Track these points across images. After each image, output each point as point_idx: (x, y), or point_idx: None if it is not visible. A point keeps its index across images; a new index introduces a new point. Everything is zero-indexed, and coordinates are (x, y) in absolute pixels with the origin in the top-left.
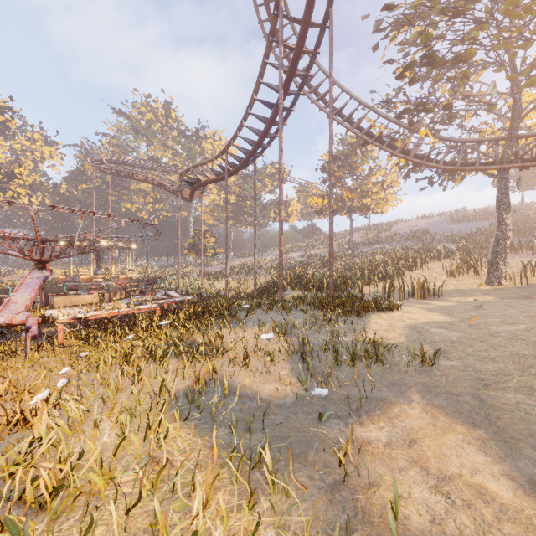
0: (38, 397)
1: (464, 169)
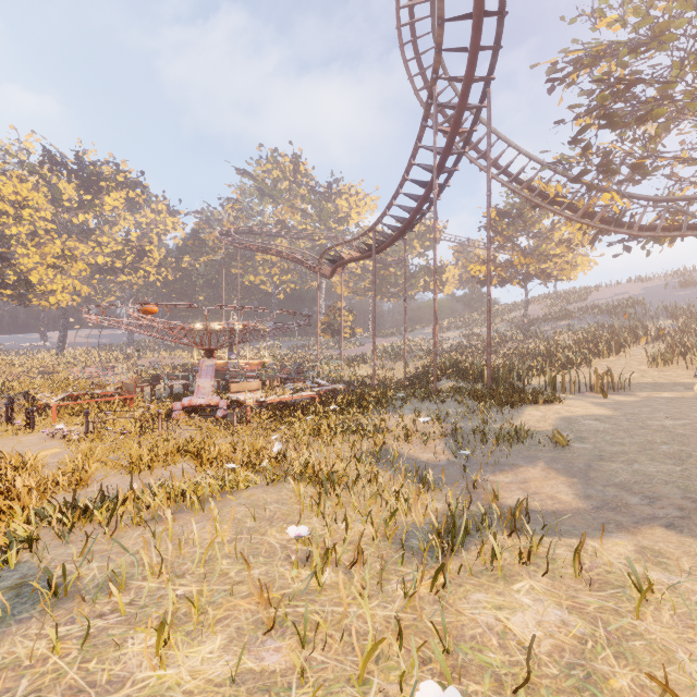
0: (275, 449)
1: (664, 236)
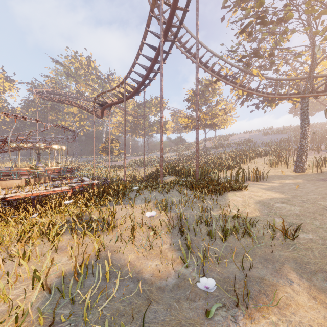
0: None
1: (280, 97)
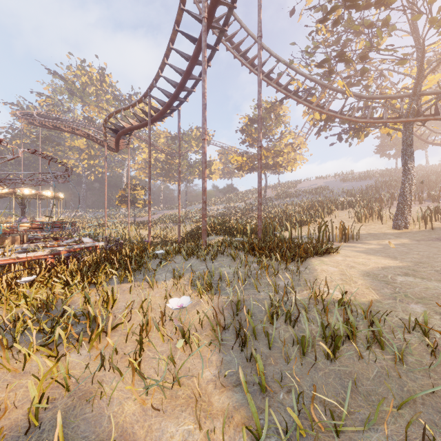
0: None
1: (374, 122)
